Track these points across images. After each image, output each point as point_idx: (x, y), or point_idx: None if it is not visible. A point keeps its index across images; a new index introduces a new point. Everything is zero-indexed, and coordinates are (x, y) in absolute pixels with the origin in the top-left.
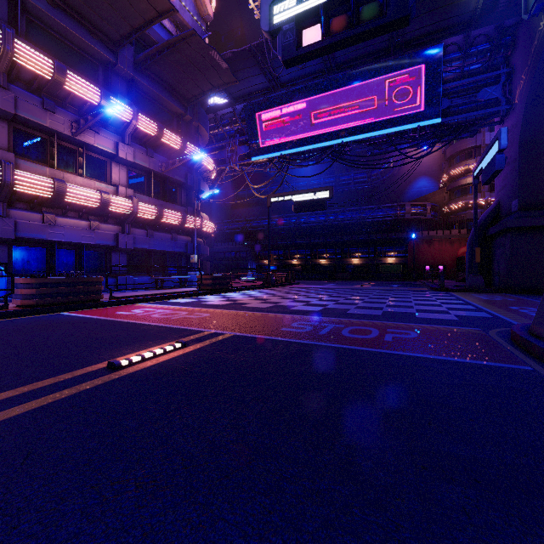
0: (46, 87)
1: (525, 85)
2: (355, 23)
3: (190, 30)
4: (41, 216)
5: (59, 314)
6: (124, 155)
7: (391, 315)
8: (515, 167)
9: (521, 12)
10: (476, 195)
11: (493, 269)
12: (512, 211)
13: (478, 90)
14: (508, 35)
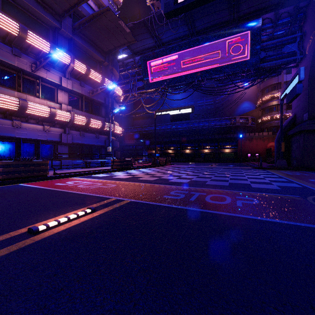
0: (14, 40)
1: (313, 42)
2: None
3: (106, 7)
4: (11, 122)
5: (17, 185)
6: (65, 85)
7: (235, 186)
8: (306, 93)
9: None
10: (282, 110)
11: (291, 155)
12: (304, 120)
13: (283, 46)
14: (301, 12)
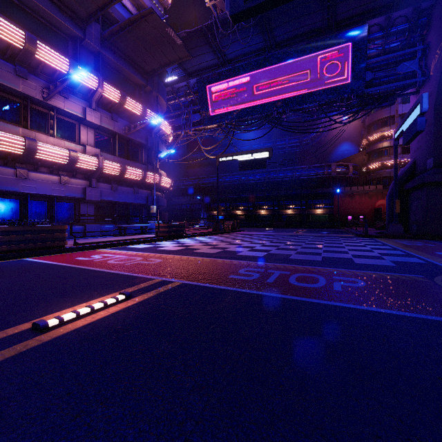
0: (18, 55)
1: (440, 58)
2: None
3: (149, 8)
4: (14, 171)
5: (21, 260)
6: (91, 119)
7: (331, 261)
8: (430, 130)
9: None
10: (396, 154)
11: (409, 218)
12: (428, 168)
13: (398, 64)
14: (424, 16)
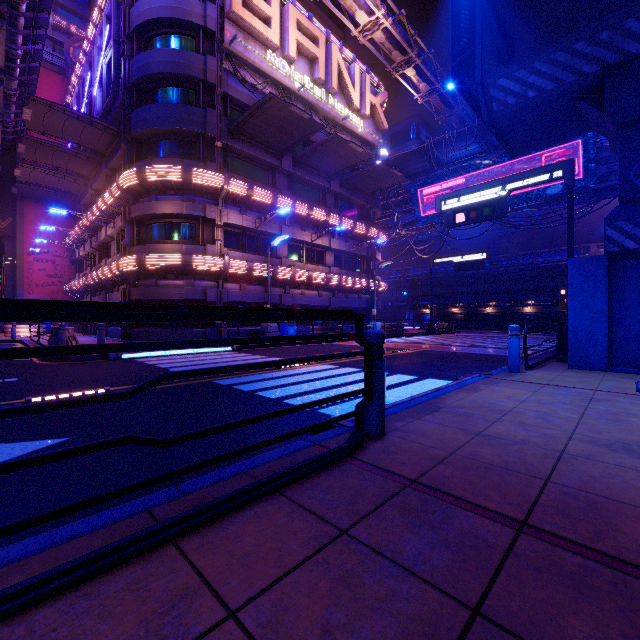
0: (303, 219)
1: None
2: (480, 216)
3: (380, 163)
4: (300, 291)
5: (332, 343)
6: (334, 246)
7: None
8: None
9: None
10: None
11: None
12: None
13: None
14: None
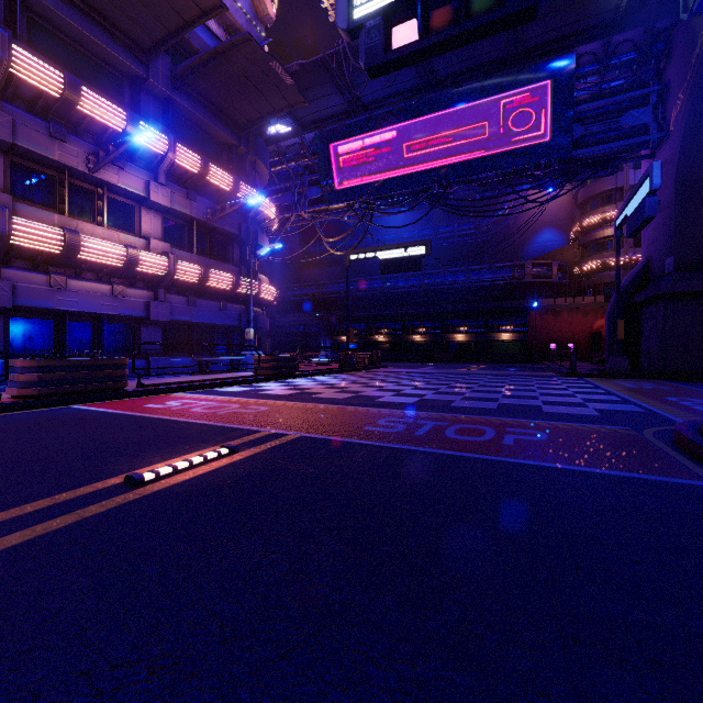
0: (54, 107)
1: (684, 106)
2: (464, 16)
3: (244, 33)
4: (47, 278)
5: (68, 408)
6: (157, 199)
7: (510, 409)
8: (670, 215)
9: (678, 11)
10: (618, 250)
11: (640, 347)
12: (666, 271)
13: (622, 114)
14: (661, 41)
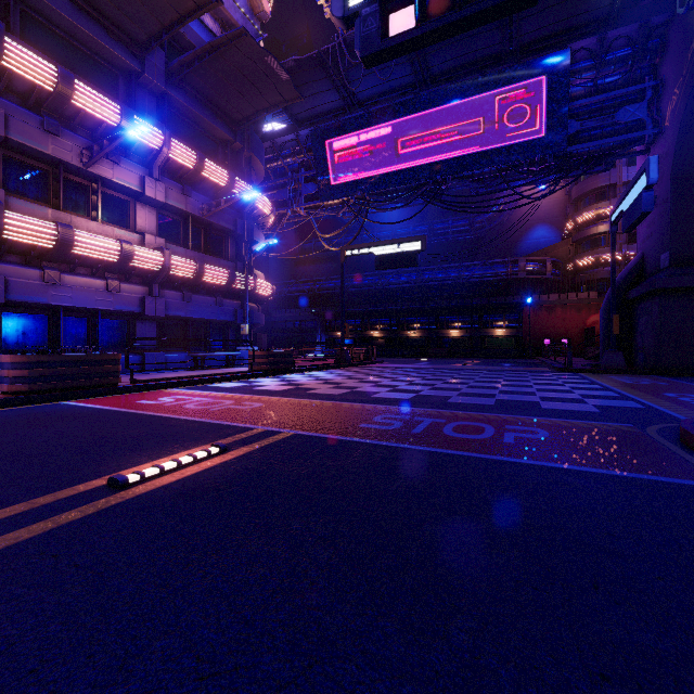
0: (47, 101)
1: (679, 102)
2: (462, 2)
3: (239, 28)
4: (40, 273)
5: (59, 404)
6: (153, 194)
7: (508, 405)
8: (665, 210)
9: (673, 6)
10: (614, 246)
11: (635, 343)
12: (662, 267)
13: (617, 109)
14: (656, 37)
